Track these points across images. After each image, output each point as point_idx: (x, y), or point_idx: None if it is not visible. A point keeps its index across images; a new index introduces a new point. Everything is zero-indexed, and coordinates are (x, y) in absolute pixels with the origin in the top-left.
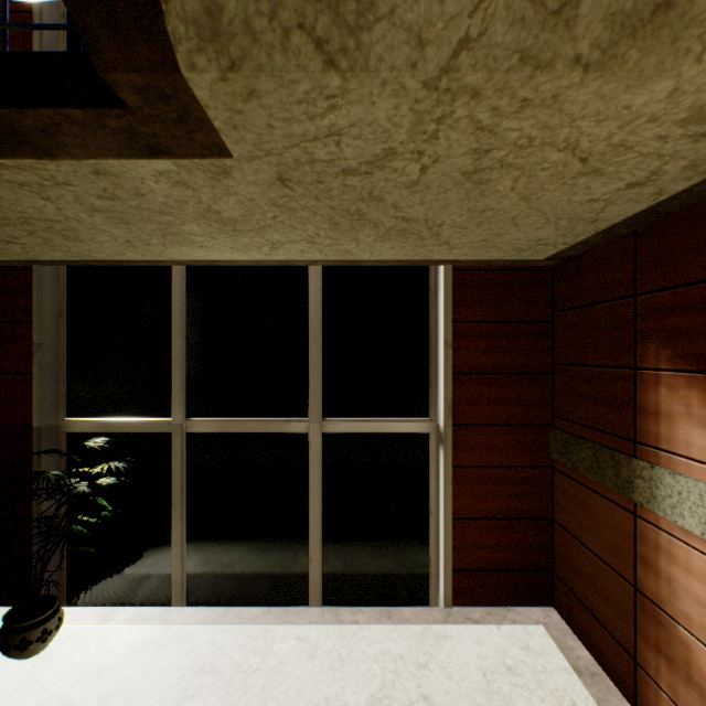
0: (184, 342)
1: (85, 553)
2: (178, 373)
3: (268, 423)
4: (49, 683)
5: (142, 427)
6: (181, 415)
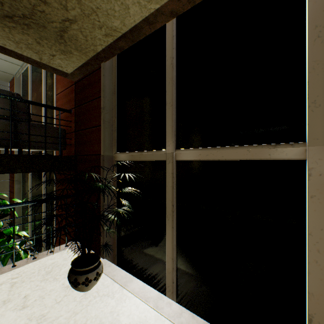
0: (174, 88)
1: (123, 234)
2: (169, 113)
3: (248, 149)
4: (78, 321)
5: (149, 156)
6: (171, 145)
